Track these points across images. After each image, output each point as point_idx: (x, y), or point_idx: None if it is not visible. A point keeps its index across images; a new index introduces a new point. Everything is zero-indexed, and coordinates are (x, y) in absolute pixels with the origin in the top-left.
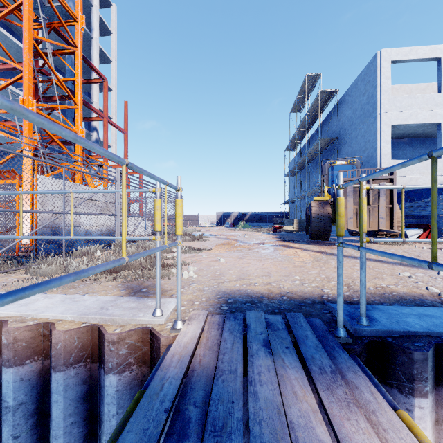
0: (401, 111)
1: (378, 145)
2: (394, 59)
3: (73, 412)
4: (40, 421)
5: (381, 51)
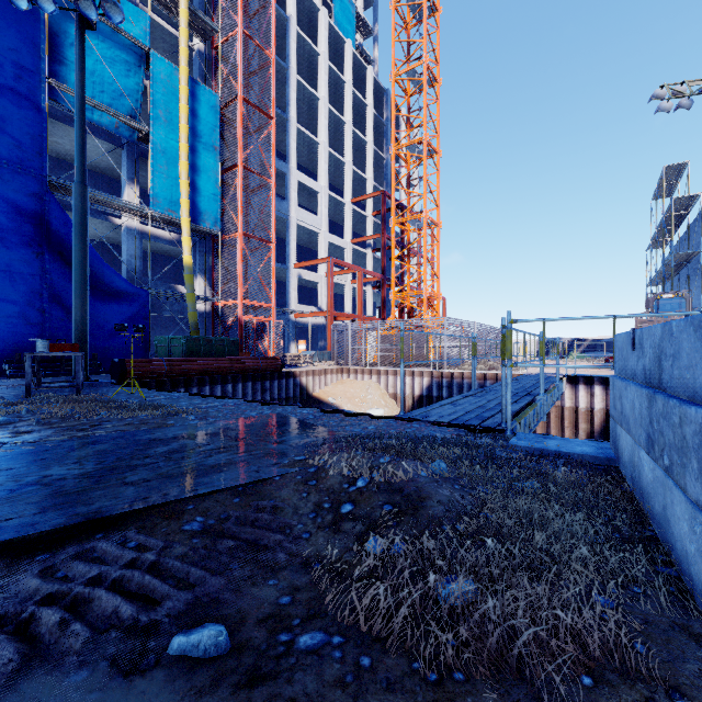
0: None
1: None
2: None
3: None
4: None
5: None
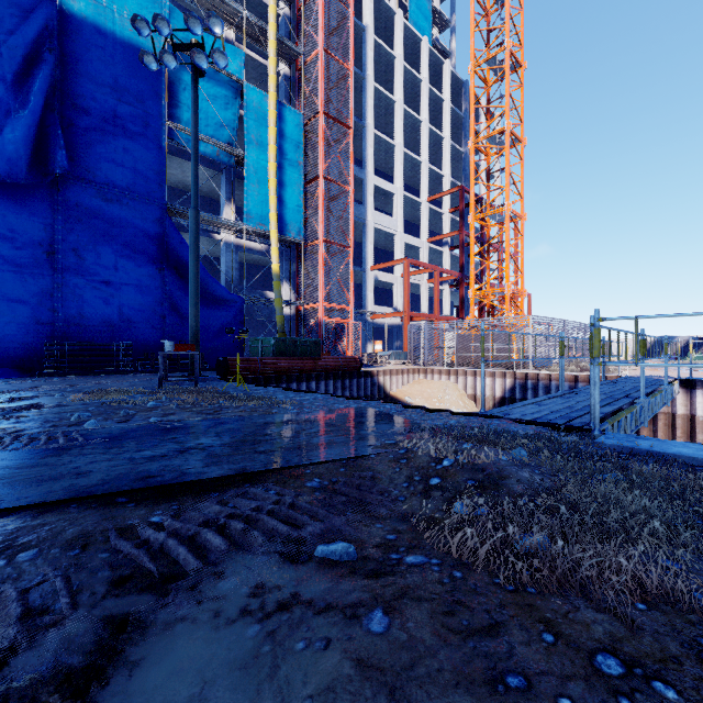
0: None
1: None
2: None
3: None
4: None
5: None
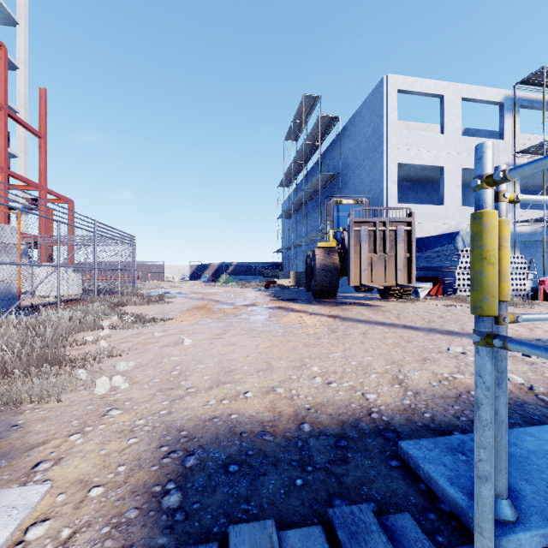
0: (407, 148)
1: (385, 185)
2: (400, 88)
3: None
4: None
5: (388, 76)
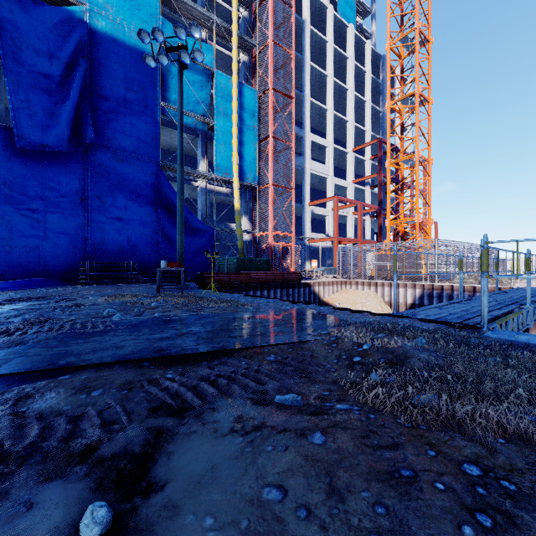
0: None
1: None
2: None
3: None
4: None
5: None
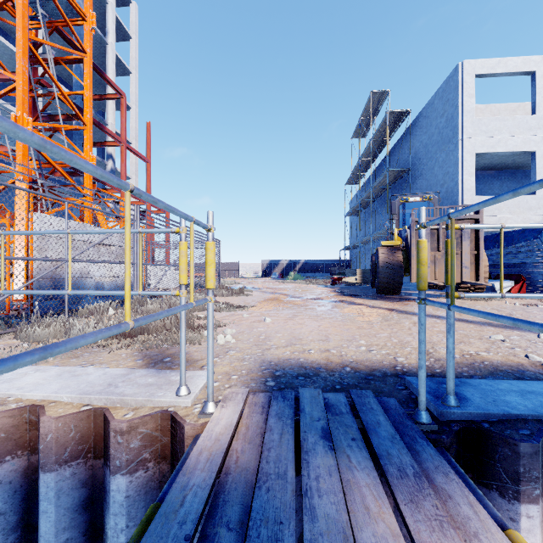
0: (487, 136)
1: (460, 178)
2: (478, 73)
3: (68, 525)
4: (25, 536)
5: (463, 63)
